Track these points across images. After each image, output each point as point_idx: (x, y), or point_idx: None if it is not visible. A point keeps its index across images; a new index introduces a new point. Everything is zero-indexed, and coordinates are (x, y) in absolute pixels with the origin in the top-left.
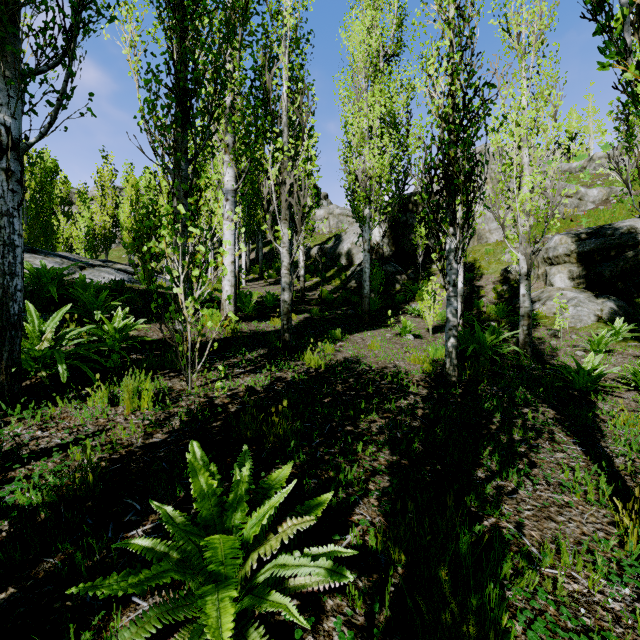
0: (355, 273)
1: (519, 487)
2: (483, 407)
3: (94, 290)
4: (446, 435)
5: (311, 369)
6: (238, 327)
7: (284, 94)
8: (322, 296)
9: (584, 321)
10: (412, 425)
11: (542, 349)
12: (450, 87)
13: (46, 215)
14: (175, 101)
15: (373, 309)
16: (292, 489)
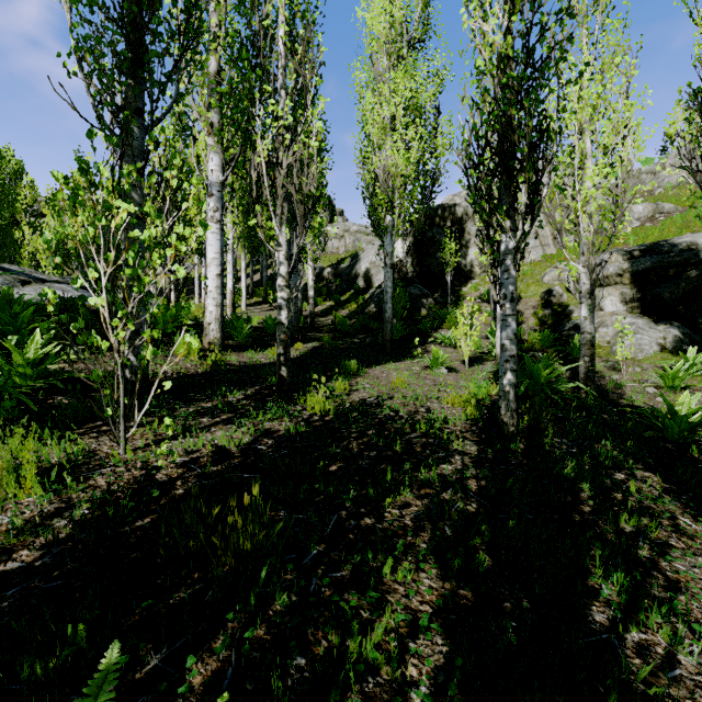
0: (374, 296)
1: (676, 647)
2: (563, 474)
3: (24, 308)
4: (521, 528)
5: (315, 416)
6: (223, 358)
7: (280, 45)
8: (336, 322)
9: (646, 351)
10: (466, 510)
11: (603, 385)
12: (510, 18)
13: (4, 224)
14: (118, 33)
15: (396, 337)
16: (250, 693)
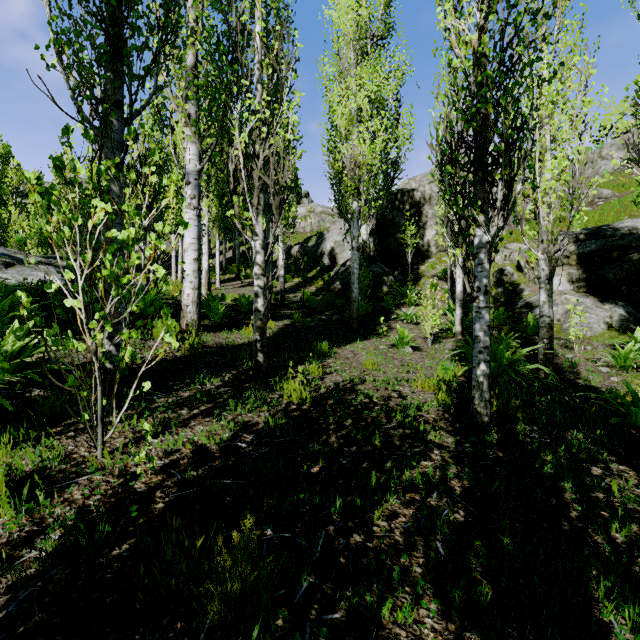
0: (339, 274)
1: None
2: (544, 472)
3: (5, 294)
4: (513, 541)
5: (292, 405)
6: (200, 341)
7: (257, 41)
8: (304, 299)
9: (594, 329)
10: (454, 519)
11: (559, 363)
12: (486, 18)
13: None
14: (97, 26)
15: (361, 314)
16: None
